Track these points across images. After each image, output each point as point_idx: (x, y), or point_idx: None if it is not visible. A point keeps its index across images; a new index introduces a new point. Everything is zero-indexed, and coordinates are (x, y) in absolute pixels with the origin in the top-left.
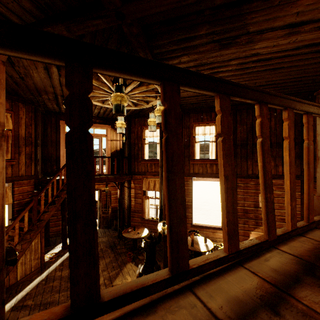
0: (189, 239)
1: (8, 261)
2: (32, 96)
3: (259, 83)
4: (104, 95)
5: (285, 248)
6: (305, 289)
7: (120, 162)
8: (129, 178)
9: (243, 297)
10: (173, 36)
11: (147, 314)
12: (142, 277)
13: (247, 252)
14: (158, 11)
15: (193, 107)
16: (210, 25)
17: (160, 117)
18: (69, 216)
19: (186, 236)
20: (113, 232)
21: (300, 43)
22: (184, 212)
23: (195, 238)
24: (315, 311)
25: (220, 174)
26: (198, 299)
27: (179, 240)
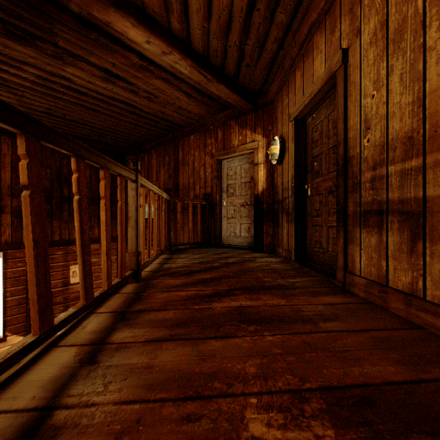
0: None
1: None
2: None
3: (71, 116)
4: None
5: (102, 310)
6: (118, 333)
7: None
8: None
9: (61, 372)
10: None
11: None
12: None
13: (63, 325)
14: None
15: None
16: None
17: None
18: None
19: None
20: None
21: (117, 95)
22: None
23: None
24: (124, 343)
25: (27, 238)
26: None
27: None
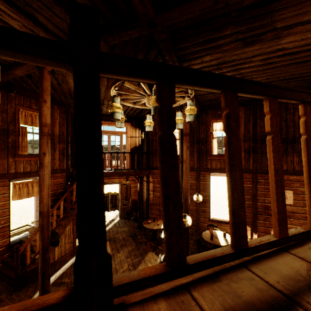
0: (207, 233)
1: (52, 242)
2: (65, 99)
3: (282, 77)
4: (138, 97)
5: None
6: None
7: (139, 157)
8: (148, 173)
9: (296, 276)
10: (198, 38)
11: (214, 281)
12: (211, 251)
13: (294, 239)
14: (188, 17)
15: (210, 104)
16: (236, 25)
17: (191, 116)
18: (164, 198)
19: (245, 219)
20: (133, 222)
21: None
22: (243, 199)
23: (214, 232)
24: None
25: (269, 168)
26: (254, 274)
27: (240, 222)
